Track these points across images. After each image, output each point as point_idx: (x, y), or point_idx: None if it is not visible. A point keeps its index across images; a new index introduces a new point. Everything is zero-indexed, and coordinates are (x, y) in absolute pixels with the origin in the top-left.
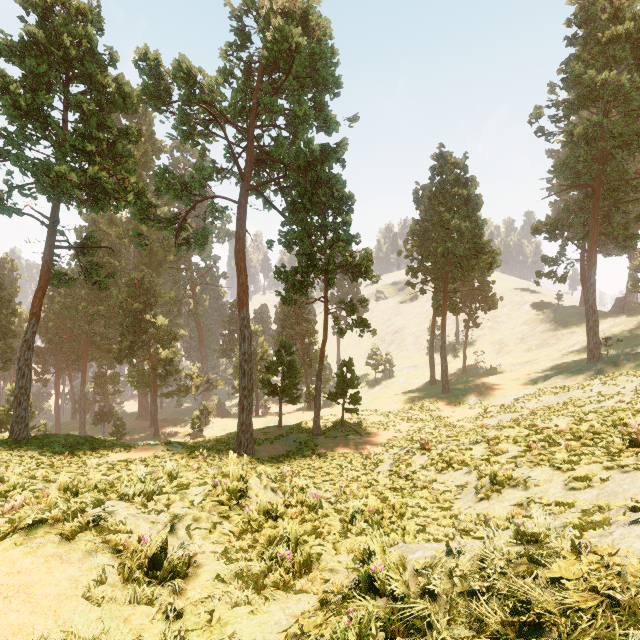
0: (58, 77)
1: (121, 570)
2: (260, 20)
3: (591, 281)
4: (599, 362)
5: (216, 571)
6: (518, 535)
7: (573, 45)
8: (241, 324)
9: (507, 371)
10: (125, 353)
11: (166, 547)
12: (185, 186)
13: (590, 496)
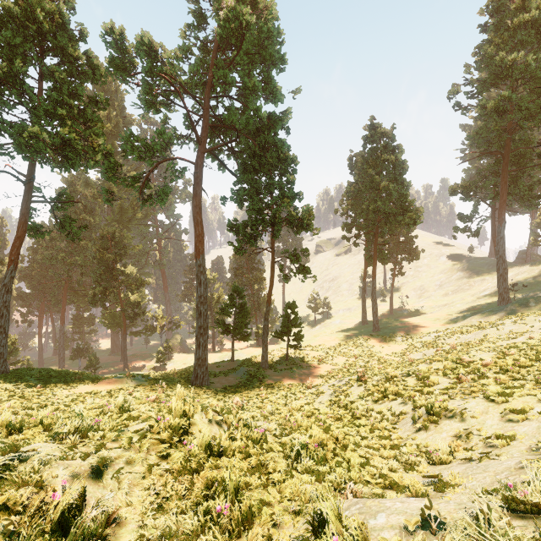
0: (32, 48)
1: (18, 538)
2: (214, 2)
3: (501, 235)
4: (509, 304)
5: (141, 531)
6: (506, 497)
7: (485, 32)
8: (198, 270)
9: (428, 313)
10: (98, 297)
11: (82, 503)
12: (148, 148)
13: (530, 429)
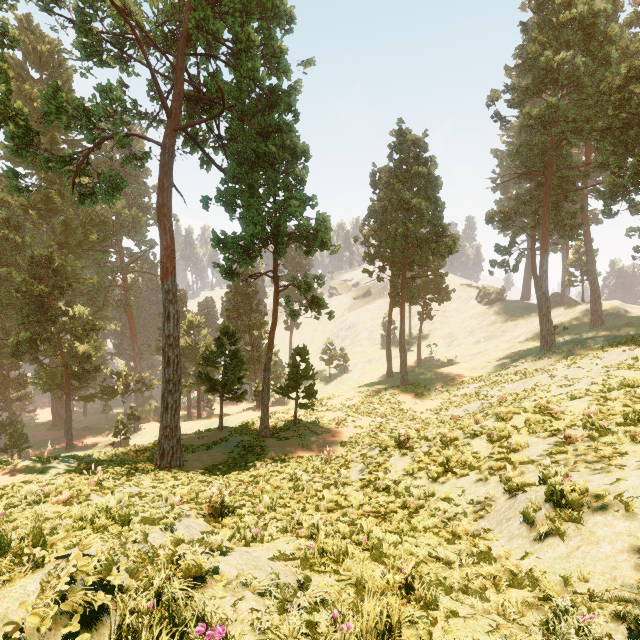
0: None
1: None
2: None
3: (544, 268)
4: (555, 348)
5: None
6: None
7: (527, 31)
8: (164, 298)
9: (459, 363)
10: (26, 348)
11: None
12: (86, 114)
13: None
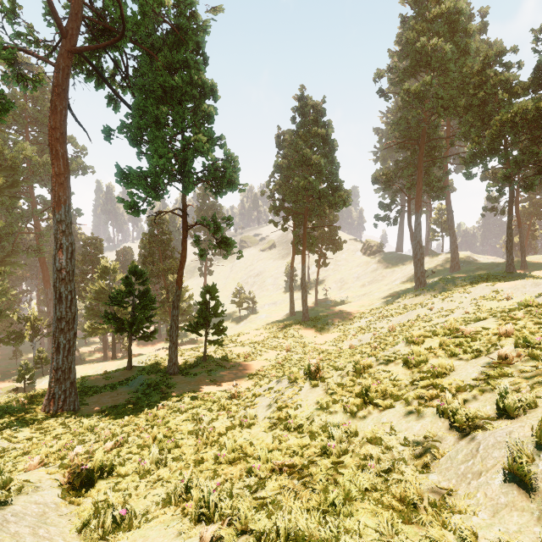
0: None
1: None
2: None
3: (418, 221)
4: (428, 286)
5: None
6: None
7: (405, 23)
8: (56, 229)
9: (350, 302)
10: None
11: None
12: None
13: None
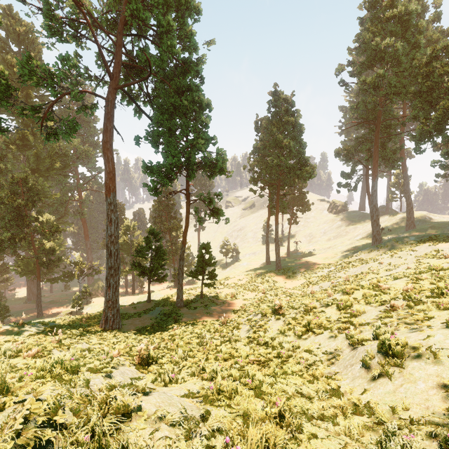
0: None
1: None
2: None
3: (374, 188)
4: (382, 243)
5: None
6: None
7: (363, 24)
8: (108, 209)
9: (316, 254)
10: (7, 244)
11: None
12: (50, 76)
13: None
